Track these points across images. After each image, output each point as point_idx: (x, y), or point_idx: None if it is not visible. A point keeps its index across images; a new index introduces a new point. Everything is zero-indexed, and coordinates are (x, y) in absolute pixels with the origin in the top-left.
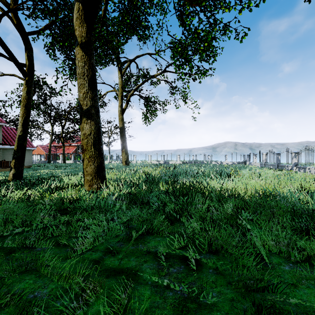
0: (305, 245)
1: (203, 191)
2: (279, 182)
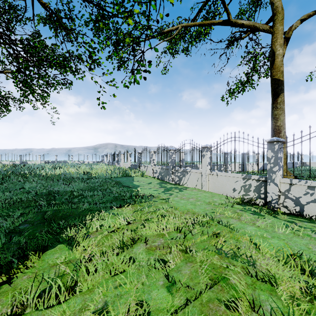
0: (46, 183)
1: (26, 175)
2: (90, 170)
